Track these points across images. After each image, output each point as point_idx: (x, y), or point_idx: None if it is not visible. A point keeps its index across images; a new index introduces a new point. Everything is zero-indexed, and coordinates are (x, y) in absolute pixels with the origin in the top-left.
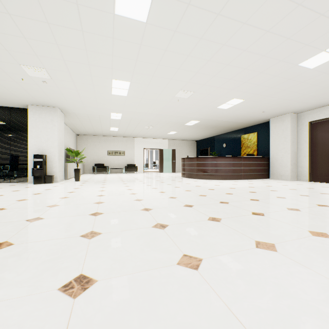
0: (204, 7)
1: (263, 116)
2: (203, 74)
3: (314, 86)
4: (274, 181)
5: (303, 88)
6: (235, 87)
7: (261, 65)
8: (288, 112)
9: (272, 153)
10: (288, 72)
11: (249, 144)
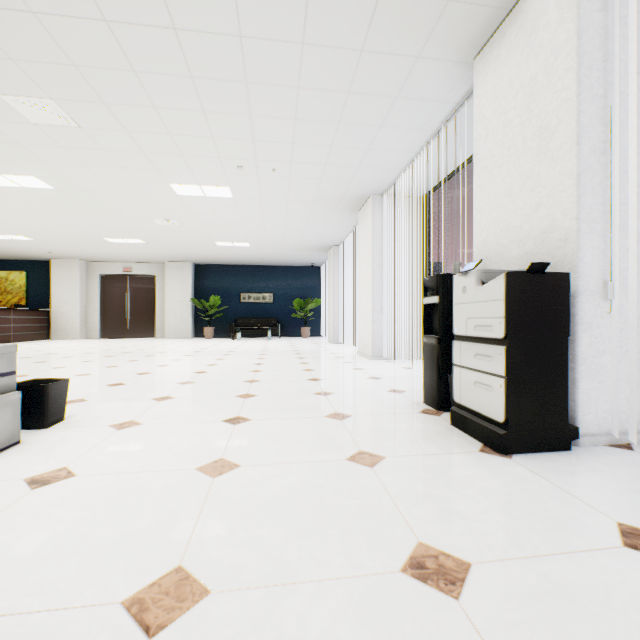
0: (56, 203)
1: (45, 255)
2: (7, 215)
3: (111, 250)
4: (63, 340)
5: (102, 248)
6: (36, 231)
7: (76, 230)
8: (79, 259)
9: (56, 306)
10: (95, 239)
11: (11, 288)
